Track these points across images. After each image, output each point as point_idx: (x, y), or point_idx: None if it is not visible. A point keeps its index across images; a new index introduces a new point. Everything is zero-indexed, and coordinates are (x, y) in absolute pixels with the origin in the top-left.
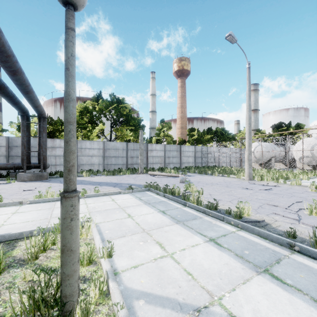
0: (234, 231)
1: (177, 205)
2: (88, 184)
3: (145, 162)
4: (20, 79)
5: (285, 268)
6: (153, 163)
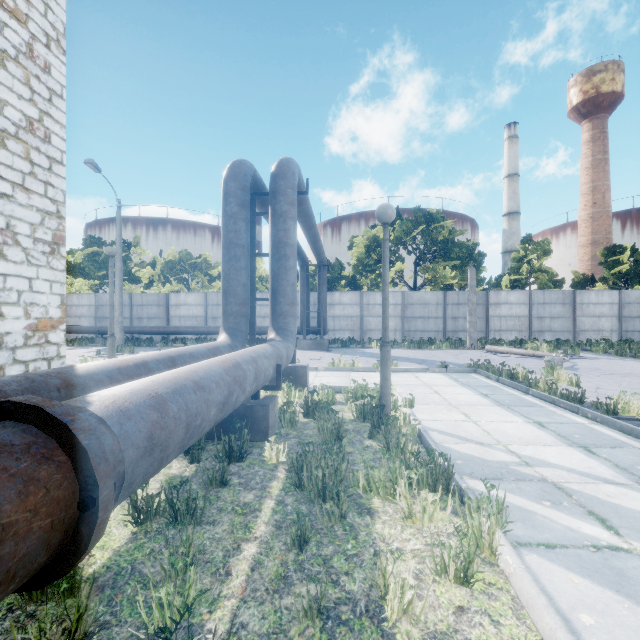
0: (583, 423)
1: (512, 392)
2: None
3: (483, 328)
4: (313, 232)
5: (615, 451)
6: (500, 329)
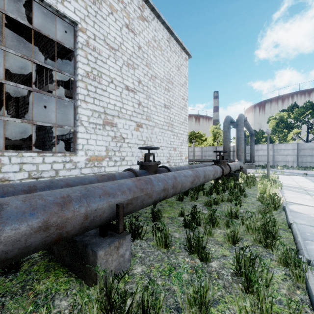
0: None
1: None
2: (279, 172)
3: None
4: (248, 127)
5: None
6: None
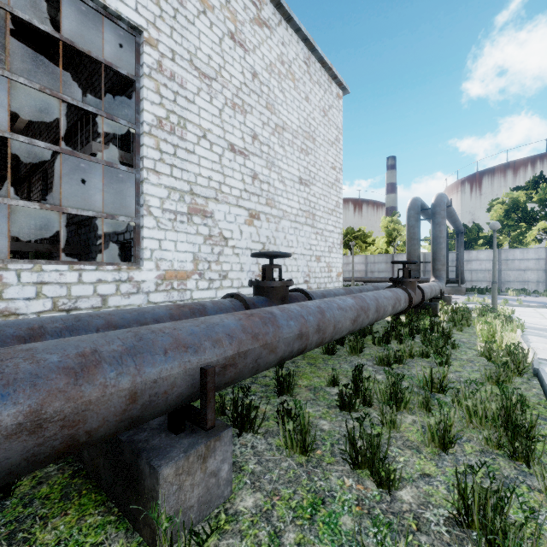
0: None
1: None
2: (513, 301)
3: None
4: (453, 218)
5: None
6: None
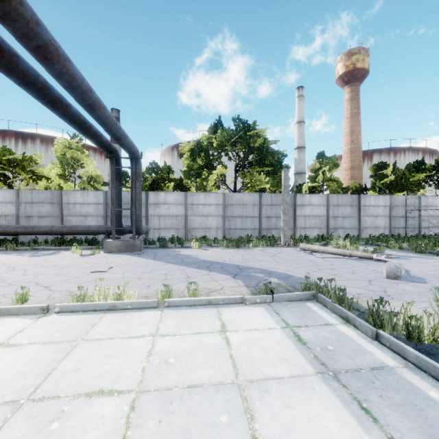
0: None
1: None
2: (191, 266)
3: (292, 226)
4: (64, 73)
5: None
6: (305, 227)
